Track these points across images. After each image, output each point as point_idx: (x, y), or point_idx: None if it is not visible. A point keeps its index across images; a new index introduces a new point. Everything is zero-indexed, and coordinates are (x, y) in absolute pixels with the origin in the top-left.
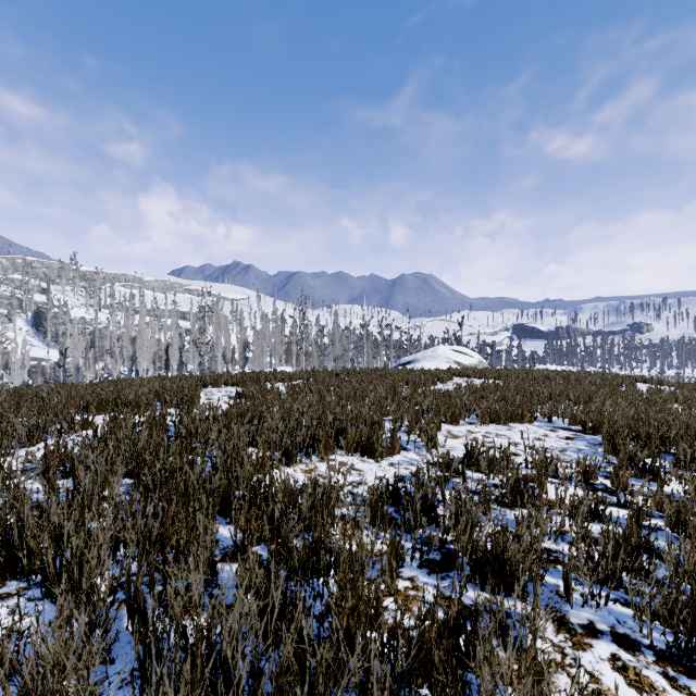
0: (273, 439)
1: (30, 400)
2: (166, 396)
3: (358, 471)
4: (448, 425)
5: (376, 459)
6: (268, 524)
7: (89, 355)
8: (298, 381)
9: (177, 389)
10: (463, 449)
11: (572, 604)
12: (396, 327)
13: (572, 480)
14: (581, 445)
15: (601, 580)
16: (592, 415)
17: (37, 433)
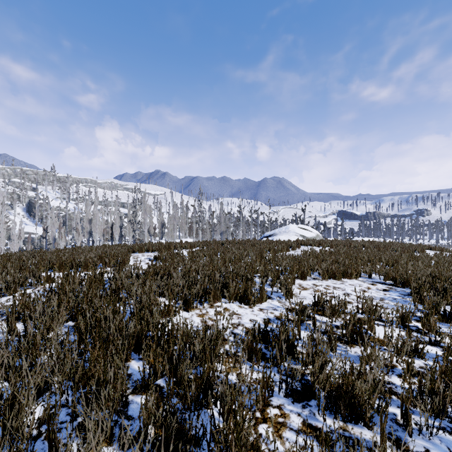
0: (176, 292)
1: (15, 262)
2: (106, 259)
3: (237, 315)
4: (299, 280)
5: (250, 305)
6: (169, 362)
7: (62, 230)
8: (196, 248)
9: (114, 254)
10: (311, 298)
11: (411, 434)
12: (261, 212)
13: (393, 323)
14: (395, 295)
15: (434, 414)
16: (400, 274)
17: (13, 286)
